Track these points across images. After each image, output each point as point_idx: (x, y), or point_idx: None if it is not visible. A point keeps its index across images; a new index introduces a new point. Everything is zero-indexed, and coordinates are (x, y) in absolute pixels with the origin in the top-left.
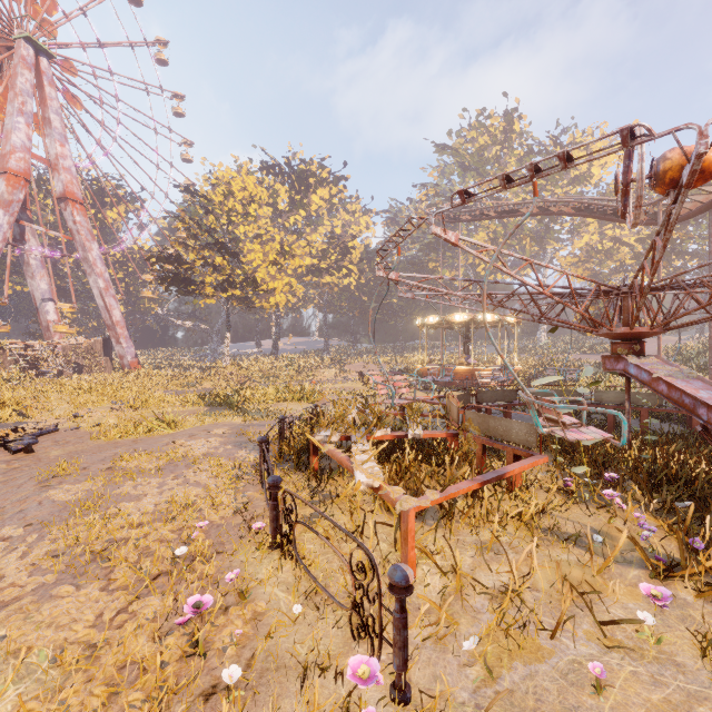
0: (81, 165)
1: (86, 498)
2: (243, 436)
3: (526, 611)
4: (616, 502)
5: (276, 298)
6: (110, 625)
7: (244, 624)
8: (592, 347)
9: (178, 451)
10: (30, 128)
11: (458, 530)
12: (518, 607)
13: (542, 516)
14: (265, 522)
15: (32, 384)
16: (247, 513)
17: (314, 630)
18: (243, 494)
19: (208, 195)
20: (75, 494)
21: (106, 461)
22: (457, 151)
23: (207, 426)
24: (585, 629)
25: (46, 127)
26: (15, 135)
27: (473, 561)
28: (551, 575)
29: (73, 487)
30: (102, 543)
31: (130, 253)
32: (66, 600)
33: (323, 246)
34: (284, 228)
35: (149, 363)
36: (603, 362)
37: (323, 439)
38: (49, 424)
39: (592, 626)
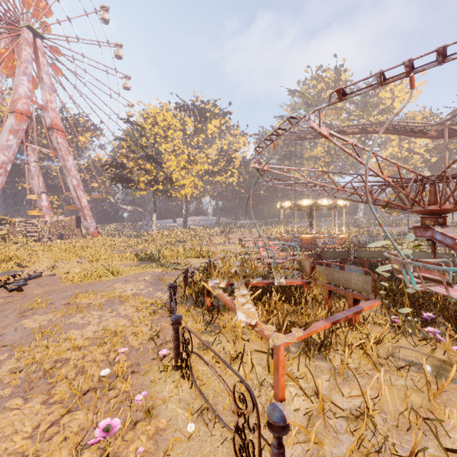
0: (62, 106)
1: (47, 326)
2: (160, 281)
3: (378, 432)
4: (437, 337)
5: (185, 191)
6: (43, 436)
7: (147, 440)
8: (394, 222)
9: (116, 291)
10: (30, 83)
11: (315, 356)
12: (372, 431)
13: (377, 346)
14: (170, 347)
15: (31, 246)
16: (158, 339)
17: (204, 446)
18: (156, 324)
19: (142, 124)
20: (40, 323)
21: (66, 298)
22: (303, 94)
23: (137, 274)
24: (431, 452)
25: (40, 83)
26: (20, 88)
27: (329, 384)
28: (393, 398)
29: (40, 317)
30: (51, 362)
31: (94, 163)
32: (13, 412)
33: (215, 157)
34: (190, 146)
35: (105, 232)
36: (414, 231)
37: (214, 286)
38: (37, 272)
39: (437, 450)
